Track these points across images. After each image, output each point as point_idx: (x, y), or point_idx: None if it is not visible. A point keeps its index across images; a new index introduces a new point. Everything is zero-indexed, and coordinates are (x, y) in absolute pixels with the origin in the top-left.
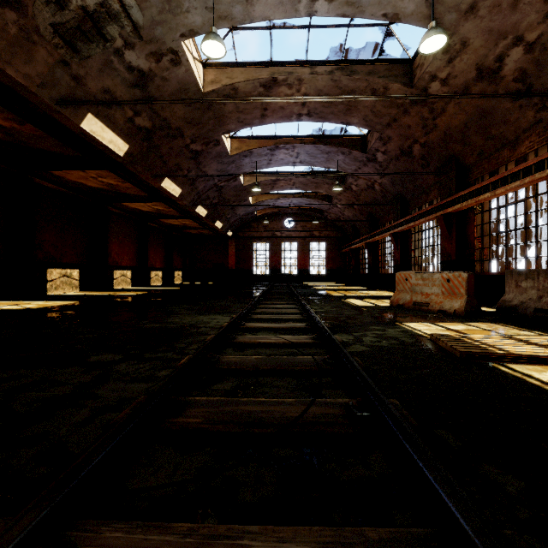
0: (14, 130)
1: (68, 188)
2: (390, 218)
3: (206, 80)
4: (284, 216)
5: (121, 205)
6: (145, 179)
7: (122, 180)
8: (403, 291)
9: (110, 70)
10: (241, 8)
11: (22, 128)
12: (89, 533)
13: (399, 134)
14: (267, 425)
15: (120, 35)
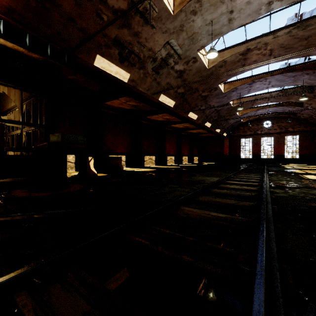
0: (137, 105)
1: (151, 122)
2: None
3: (209, 62)
4: (263, 120)
5: (170, 126)
6: (181, 114)
7: (171, 116)
8: None
9: (169, 75)
10: (226, 27)
11: (140, 104)
12: (181, 207)
13: None
14: (222, 203)
15: (173, 61)
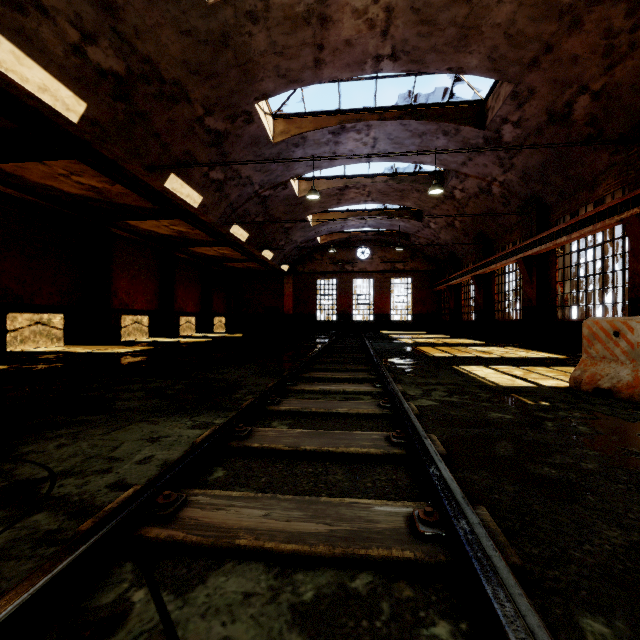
0: None
1: (41, 197)
2: (513, 237)
3: None
4: (357, 244)
5: (128, 226)
6: (135, 174)
7: (108, 179)
8: (607, 359)
9: None
10: None
11: None
12: None
13: (551, 80)
14: None
15: None
